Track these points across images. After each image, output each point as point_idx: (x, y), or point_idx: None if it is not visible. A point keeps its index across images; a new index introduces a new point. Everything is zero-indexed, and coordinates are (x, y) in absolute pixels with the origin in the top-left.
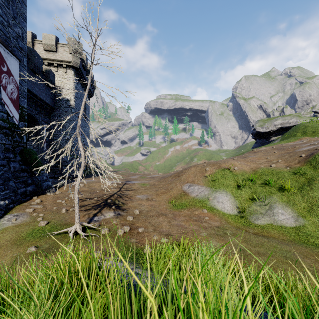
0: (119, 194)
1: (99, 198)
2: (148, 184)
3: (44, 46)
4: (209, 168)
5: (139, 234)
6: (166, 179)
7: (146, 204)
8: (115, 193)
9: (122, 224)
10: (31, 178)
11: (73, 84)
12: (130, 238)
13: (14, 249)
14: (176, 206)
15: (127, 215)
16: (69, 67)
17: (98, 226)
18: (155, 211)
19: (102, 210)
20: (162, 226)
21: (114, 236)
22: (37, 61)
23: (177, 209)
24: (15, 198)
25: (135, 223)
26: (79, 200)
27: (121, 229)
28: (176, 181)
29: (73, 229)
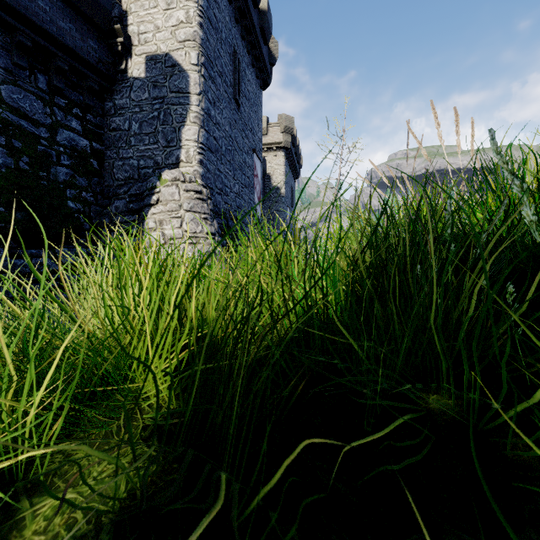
0: None
1: None
2: None
3: None
4: None
5: None
6: None
7: None
8: None
9: None
10: None
11: (283, 168)
12: None
13: None
14: None
15: None
16: (279, 148)
17: None
18: None
19: None
20: None
21: None
22: None
23: None
24: None
25: None
26: None
27: None
28: None
29: None
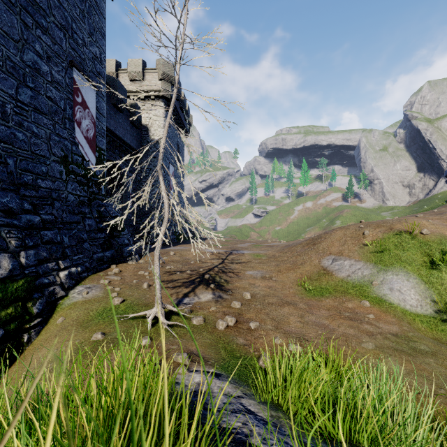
0: (221, 267)
1: (193, 272)
2: (265, 255)
3: (129, 75)
4: (369, 231)
5: (250, 332)
6: (293, 249)
7: (261, 284)
8: (216, 266)
9: (224, 313)
10: (109, 240)
11: (163, 120)
12: (237, 336)
13: (78, 333)
14: (312, 292)
15: (233, 299)
16: (158, 98)
17: (189, 312)
18: (277, 297)
19: (197, 288)
20: (289, 322)
21: (212, 330)
22: (120, 93)
23: (314, 296)
24: (90, 265)
25: (244, 313)
26: (166, 273)
27: (222, 320)
28: (310, 252)
29: (152, 313)
